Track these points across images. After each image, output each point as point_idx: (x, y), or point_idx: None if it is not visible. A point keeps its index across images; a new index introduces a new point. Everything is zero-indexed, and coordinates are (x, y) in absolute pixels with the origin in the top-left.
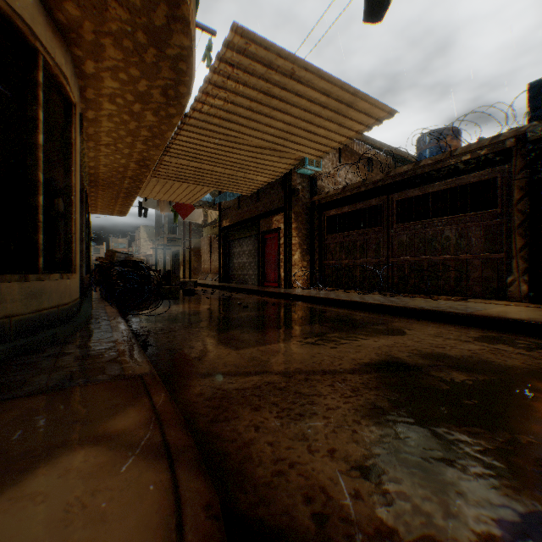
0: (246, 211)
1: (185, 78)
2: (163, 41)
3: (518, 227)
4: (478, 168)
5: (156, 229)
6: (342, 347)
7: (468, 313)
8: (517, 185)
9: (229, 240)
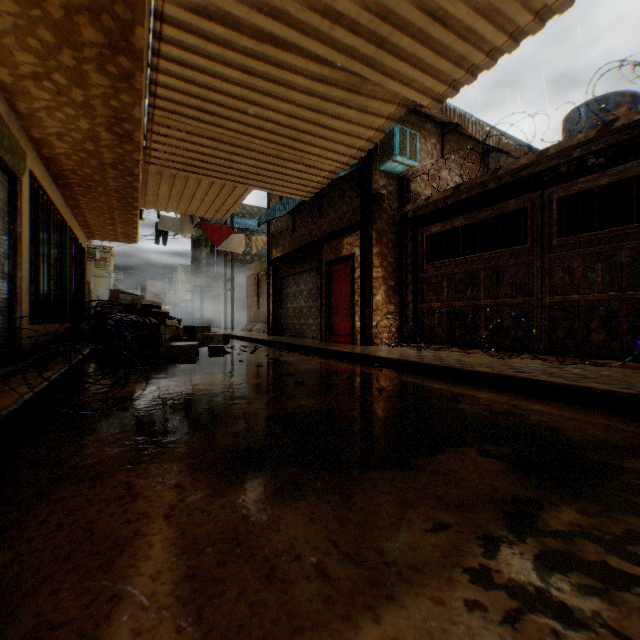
0: (303, 234)
1: None
2: None
3: None
4: None
5: (192, 266)
6: None
7: None
8: None
9: (281, 276)
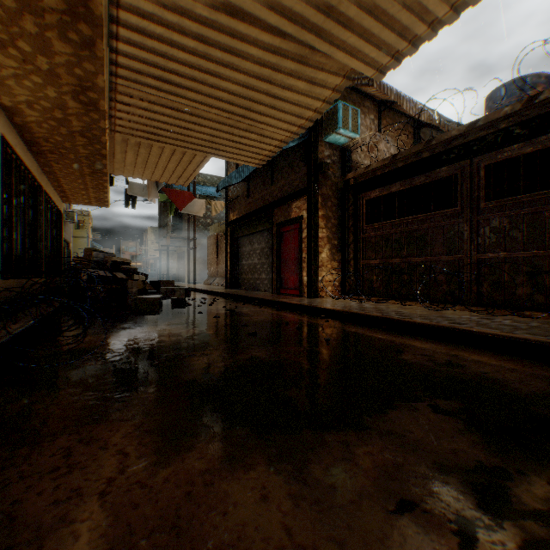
0: (257, 199)
1: None
2: None
3: None
4: None
5: (160, 228)
6: None
7: None
8: None
9: (238, 236)
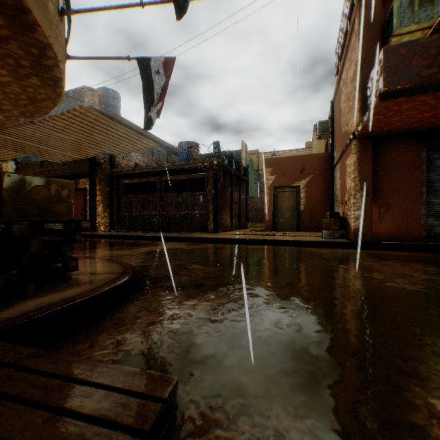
0: (51, 170)
1: (43, 112)
2: (38, 101)
3: (211, 200)
4: (198, 172)
5: None
6: (134, 250)
7: (188, 237)
8: (211, 183)
9: None
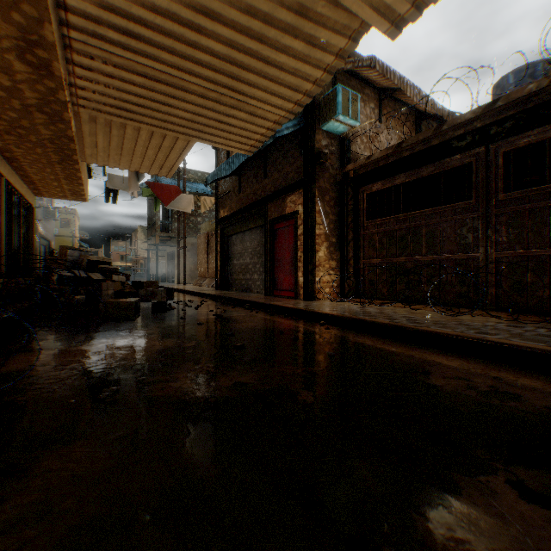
0: (248, 194)
1: None
2: None
3: None
4: None
5: (148, 227)
6: None
7: None
8: None
9: (228, 234)
